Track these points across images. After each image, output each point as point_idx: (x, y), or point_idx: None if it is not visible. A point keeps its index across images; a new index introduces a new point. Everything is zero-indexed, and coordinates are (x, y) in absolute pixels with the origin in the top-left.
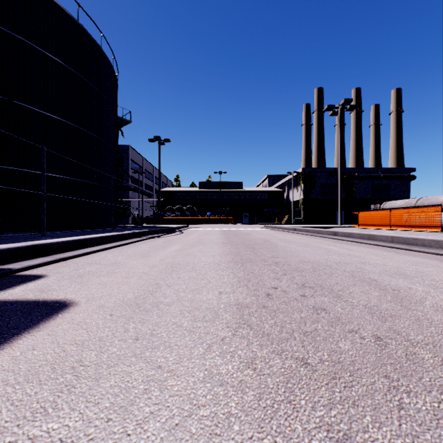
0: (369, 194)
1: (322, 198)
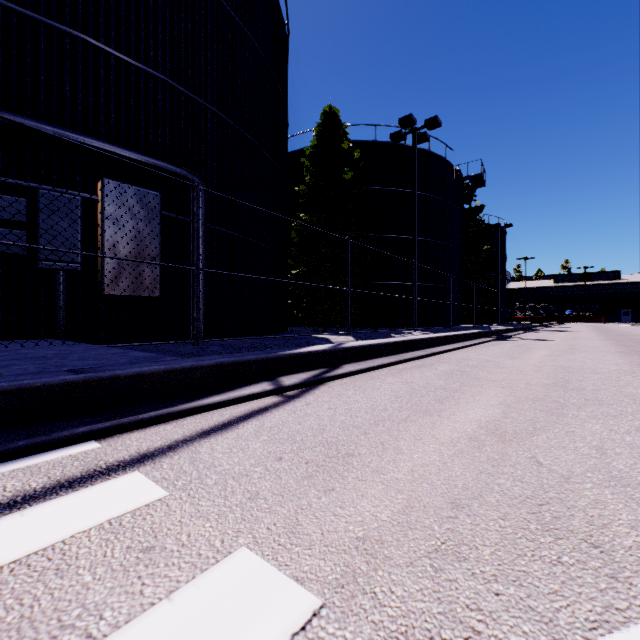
0: None
1: None
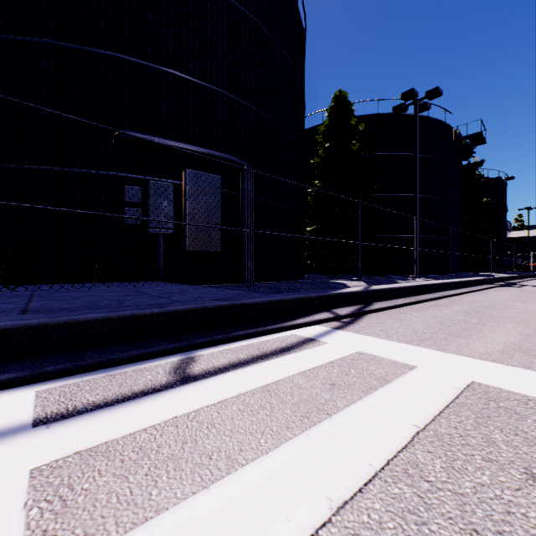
0: None
1: None
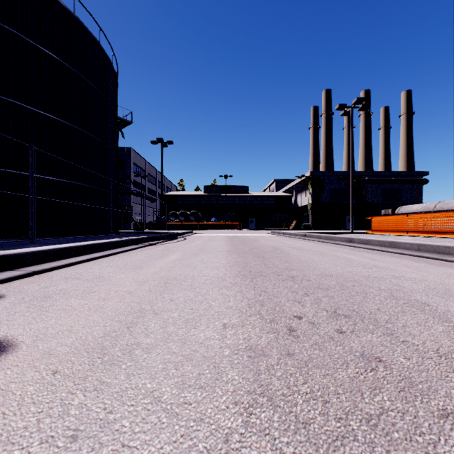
0: (380, 199)
1: (331, 202)
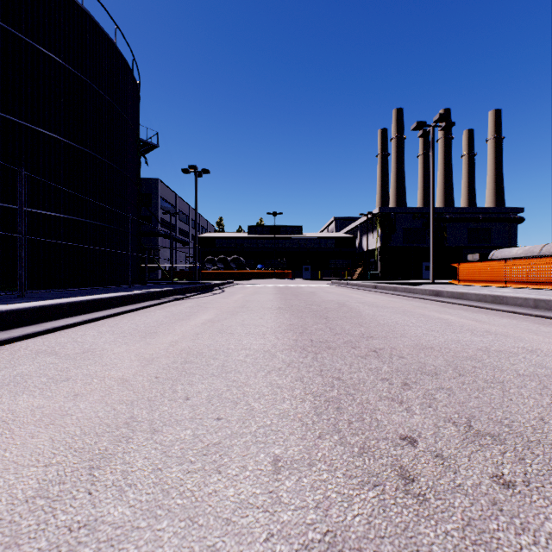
0: (465, 242)
1: (404, 246)
